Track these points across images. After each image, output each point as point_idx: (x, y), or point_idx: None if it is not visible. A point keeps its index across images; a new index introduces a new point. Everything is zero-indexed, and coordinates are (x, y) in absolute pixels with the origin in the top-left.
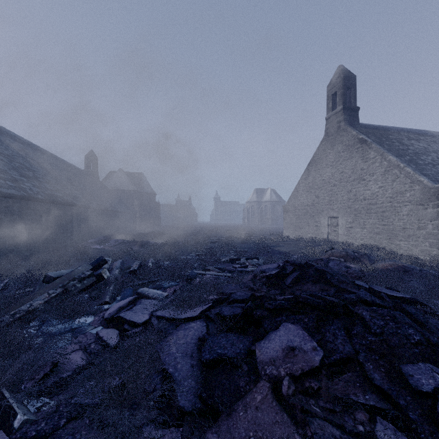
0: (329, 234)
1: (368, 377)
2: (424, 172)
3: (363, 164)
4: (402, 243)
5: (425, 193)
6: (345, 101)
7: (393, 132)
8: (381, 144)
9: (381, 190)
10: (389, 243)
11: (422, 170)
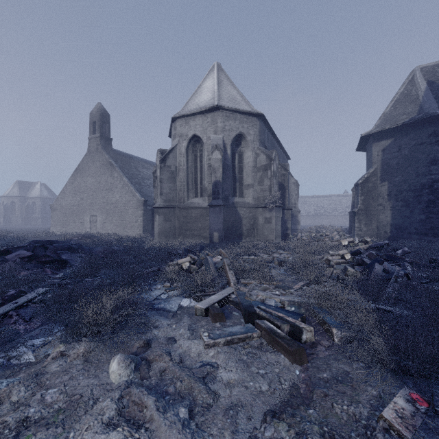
0: (91, 228)
1: (47, 255)
2: (142, 190)
3: (111, 180)
4: (129, 230)
5: (138, 202)
6: (102, 131)
7: (135, 160)
8: (123, 168)
9: (120, 198)
10: (124, 231)
11: (142, 189)
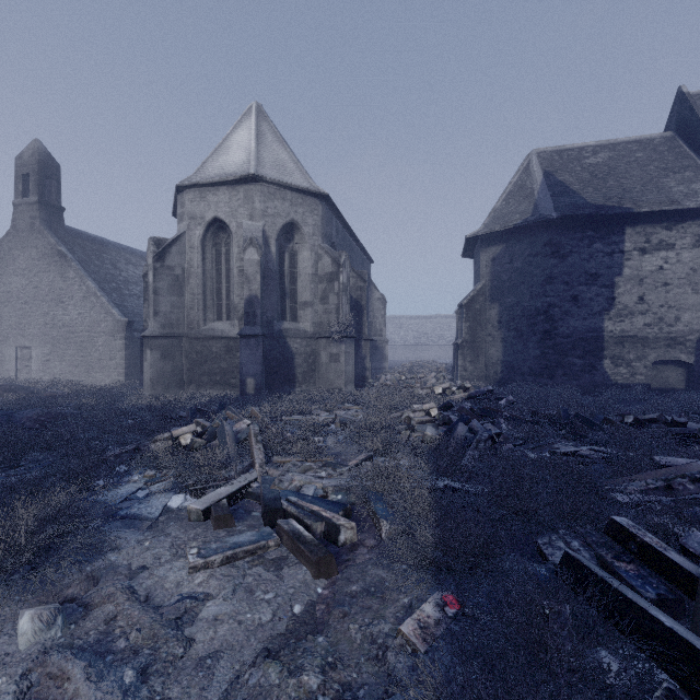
0: (19, 371)
1: None
2: (125, 304)
3: (62, 284)
4: (99, 374)
5: (116, 325)
6: (43, 193)
7: (113, 249)
8: (87, 263)
9: (80, 317)
10: (88, 376)
11: (124, 301)
